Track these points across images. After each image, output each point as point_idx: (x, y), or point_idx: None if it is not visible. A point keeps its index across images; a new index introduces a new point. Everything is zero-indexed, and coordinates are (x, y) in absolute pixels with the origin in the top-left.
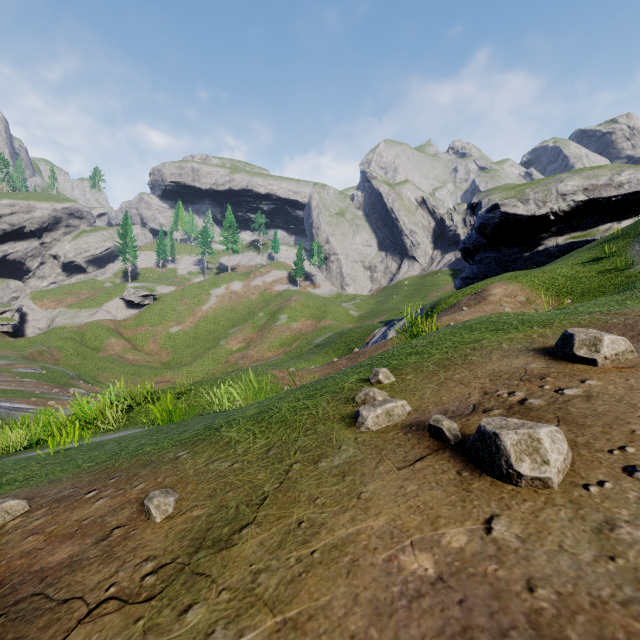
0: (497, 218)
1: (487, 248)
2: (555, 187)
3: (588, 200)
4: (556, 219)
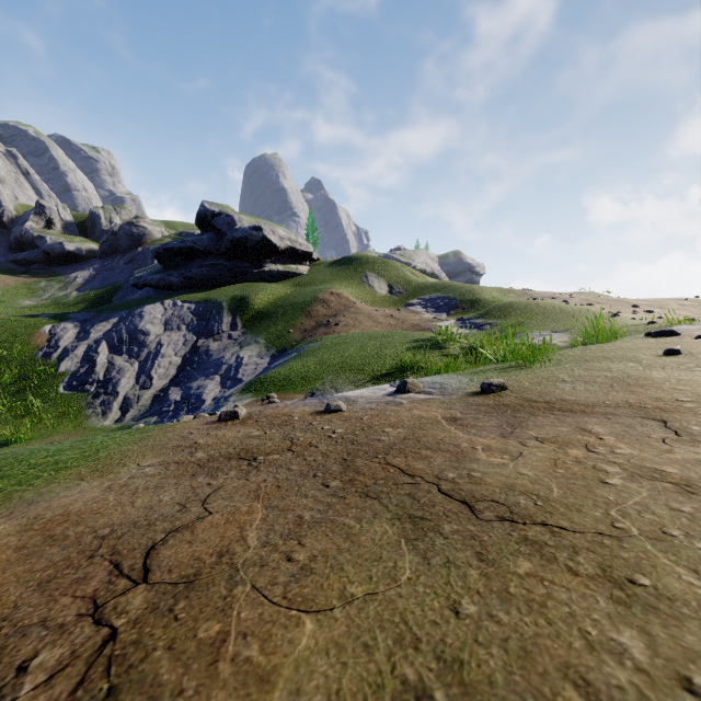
0: (260, 238)
1: (220, 256)
2: (276, 230)
3: (292, 247)
4: (277, 252)
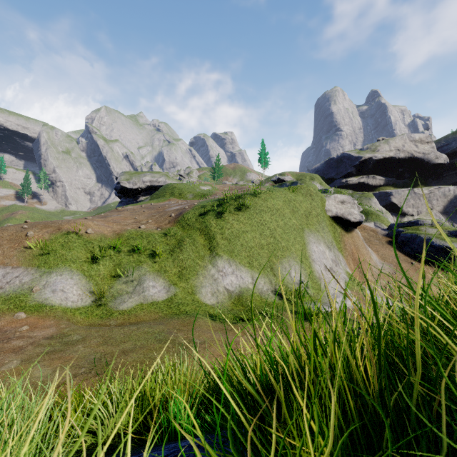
0: (120, 187)
1: (123, 197)
2: (142, 178)
3: (150, 185)
4: (142, 190)
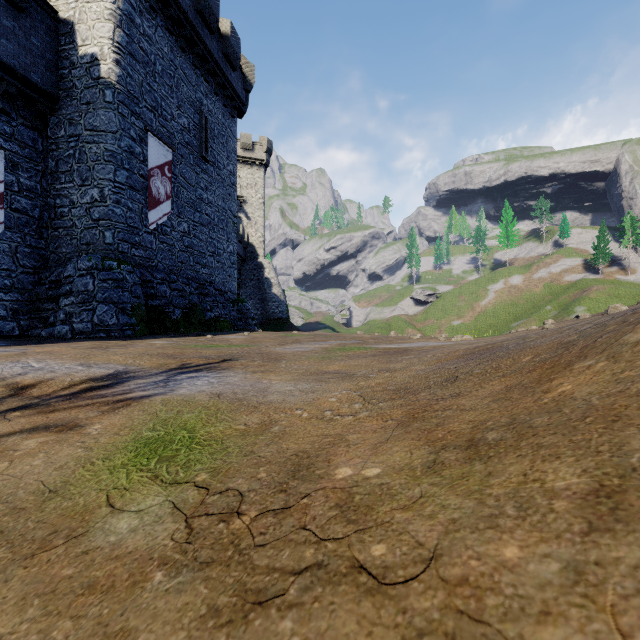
0: None
1: None
2: None
3: None
4: None
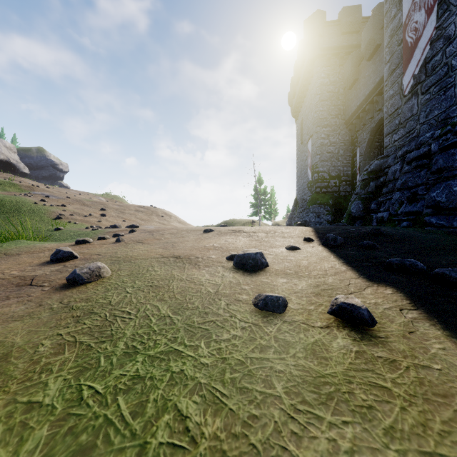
0: None
1: None
2: None
3: None
4: None
